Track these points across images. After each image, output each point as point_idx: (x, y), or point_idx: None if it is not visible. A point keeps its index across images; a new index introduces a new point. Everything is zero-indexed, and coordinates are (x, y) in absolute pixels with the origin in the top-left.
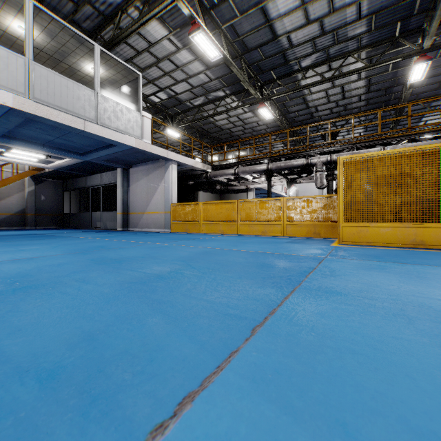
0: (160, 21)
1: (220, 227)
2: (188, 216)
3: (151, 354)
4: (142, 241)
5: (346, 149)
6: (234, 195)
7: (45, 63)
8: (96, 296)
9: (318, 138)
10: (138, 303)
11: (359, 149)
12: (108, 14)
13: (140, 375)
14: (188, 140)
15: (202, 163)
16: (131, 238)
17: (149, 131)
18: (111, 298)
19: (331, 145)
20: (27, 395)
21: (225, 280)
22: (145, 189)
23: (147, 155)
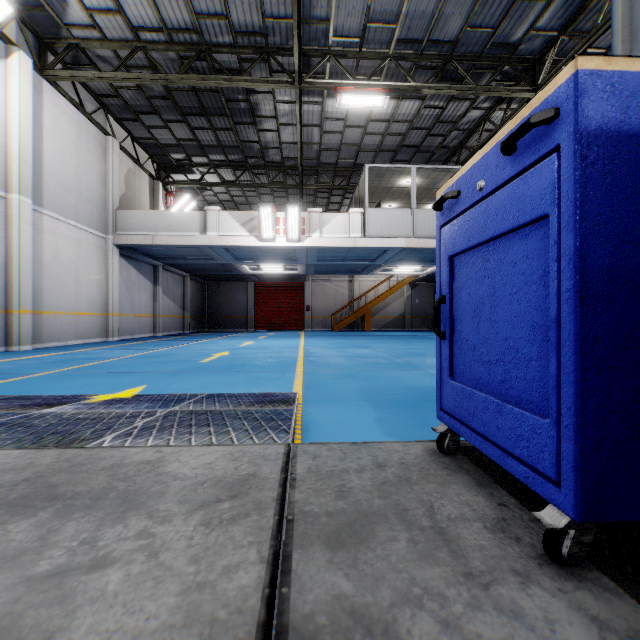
0: None
1: None
2: None
3: None
4: None
5: None
6: None
7: (421, 194)
8: None
9: None
10: None
11: None
12: (472, 127)
13: None
14: None
15: None
16: None
17: None
18: None
19: None
20: (431, 365)
21: None
22: None
23: None
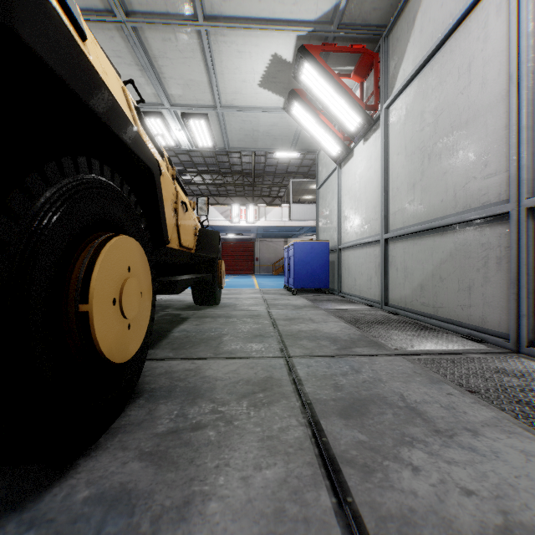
0: None
1: None
2: None
3: None
4: None
5: None
6: None
7: None
8: None
9: None
10: None
11: None
12: None
13: None
14: None
15: None
16: None
17: None
18: None
19: None
20: None
21: None
22: None
23: None
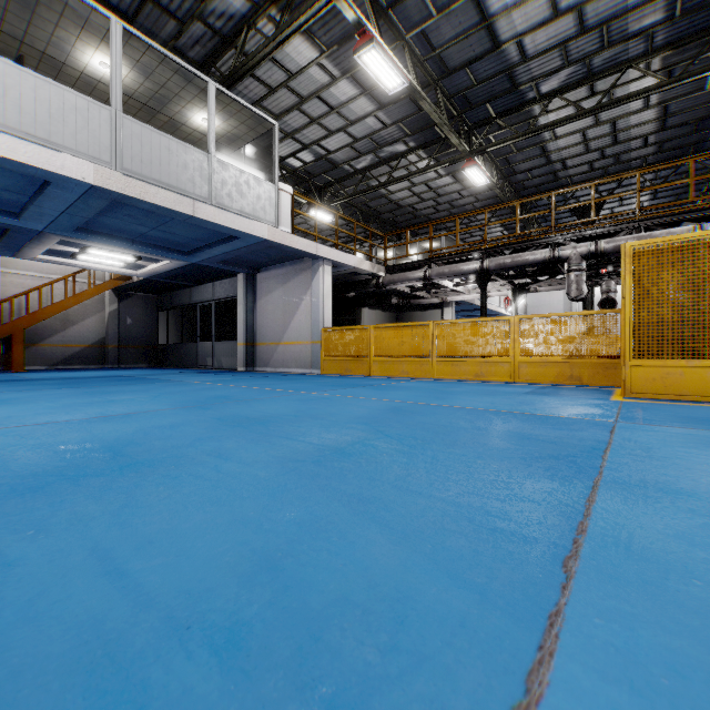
0: (307, 35)
1: (402, 367)
2: (349, 349)
3: (394, 608)
4: (284, 389)
5: (626, 231)
6: (420, 313)
7: (136, 116)
8: (250, 484)
9: (564, 214)
10: (324, 500)
11: (648, 231)
12: (227, 33)
13: (395, 654)
14: (344, 226)
15: (371, 262)
16: (265, 384)
17: (288, 214)
18: (275, 487)
19: (593, 225)
20: (203, 681)
21: (456, 462)
22: (281, 306)
23: (285, 251)
